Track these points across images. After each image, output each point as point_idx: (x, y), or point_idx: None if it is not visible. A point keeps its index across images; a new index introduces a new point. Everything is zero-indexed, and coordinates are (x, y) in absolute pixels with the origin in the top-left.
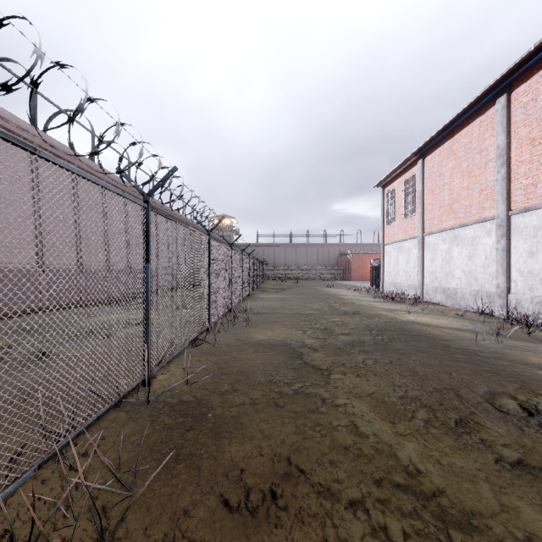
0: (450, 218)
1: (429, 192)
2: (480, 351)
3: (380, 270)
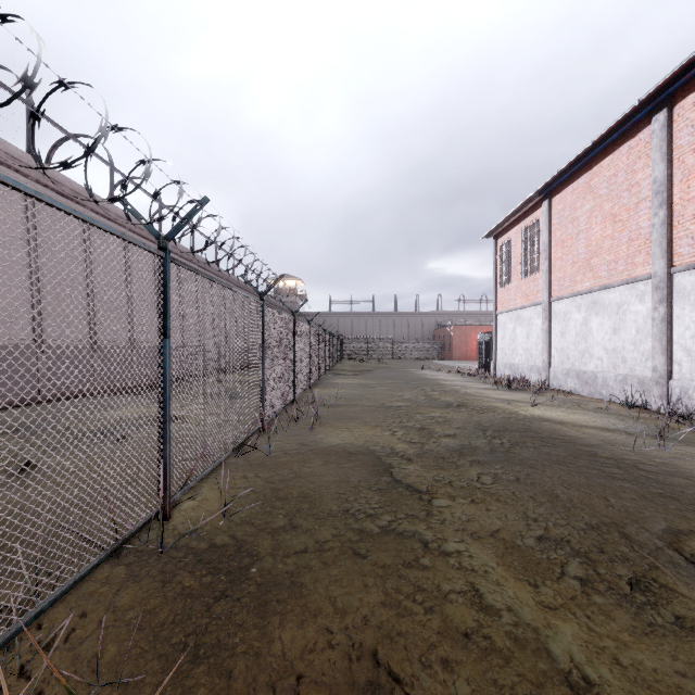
0: (588, 277)
1: (558, 244)
2: (641, 461)
3: (491, 347)
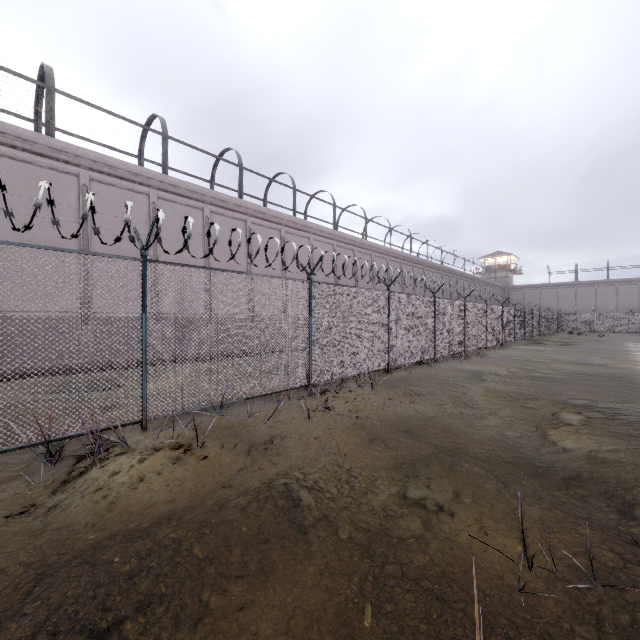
0: None
1: None
2: None
3: None
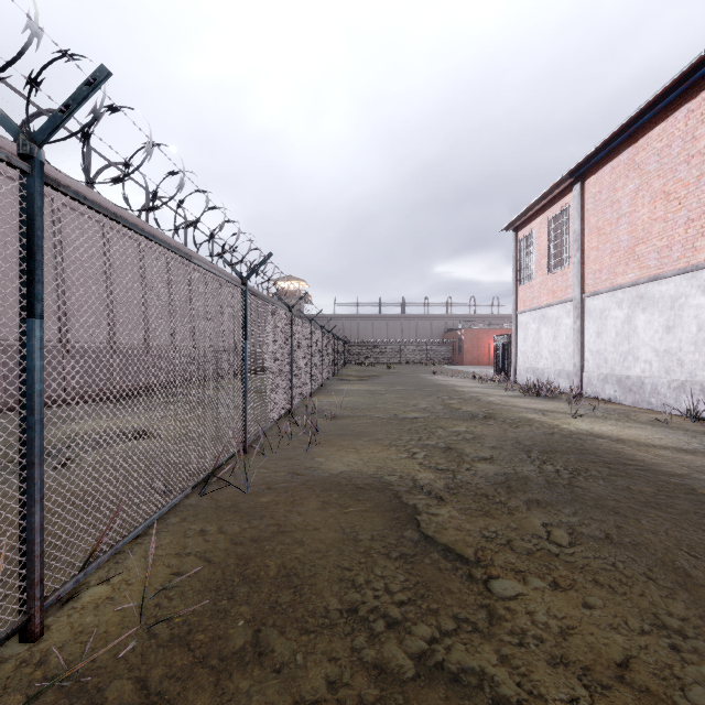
0: (631, 268)
1: (593, 231)
2: None
3: (509, 350)
